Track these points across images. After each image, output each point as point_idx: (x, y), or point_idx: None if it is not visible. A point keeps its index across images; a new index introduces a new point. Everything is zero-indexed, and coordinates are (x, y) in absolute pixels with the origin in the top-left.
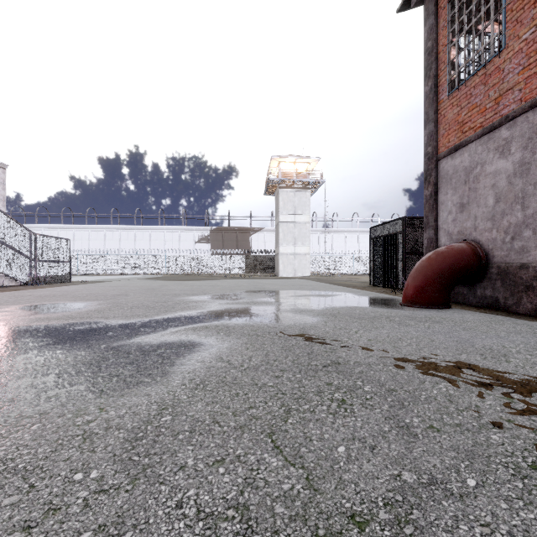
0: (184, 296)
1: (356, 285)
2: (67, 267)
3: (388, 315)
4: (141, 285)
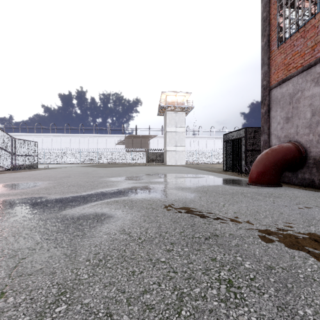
0: (105, 178)
1: (214, 170)
2: (35, 159)
3: (242, 192)
4: (80, 170)
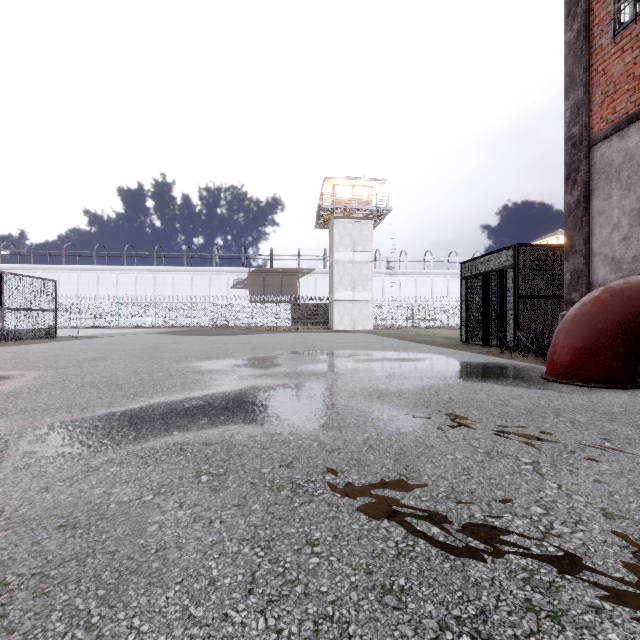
0: (190, 361)
1: (441, 342)
2: (52, 317)
3: (553, 407)
4: (144, 342)
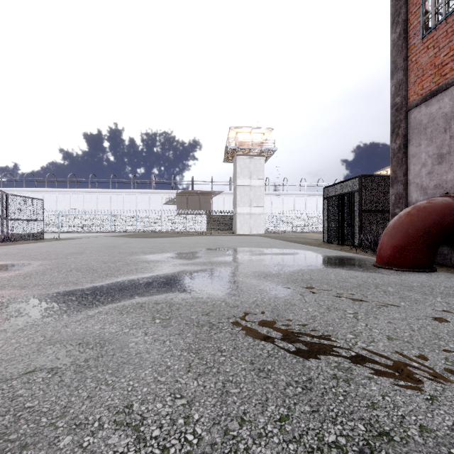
0: (139, 255)
1: (310, 242)
2: (40, 225)
3: (375, 283)
4: (105, 242)
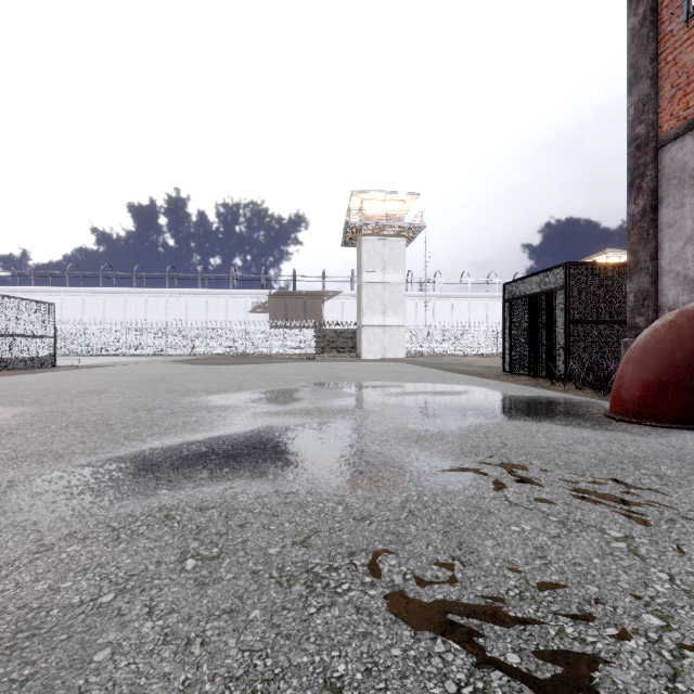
0: (199, 395)
1: (482, 372)
2: (50, 344)
3: (629, 455)
4: (151, 372)
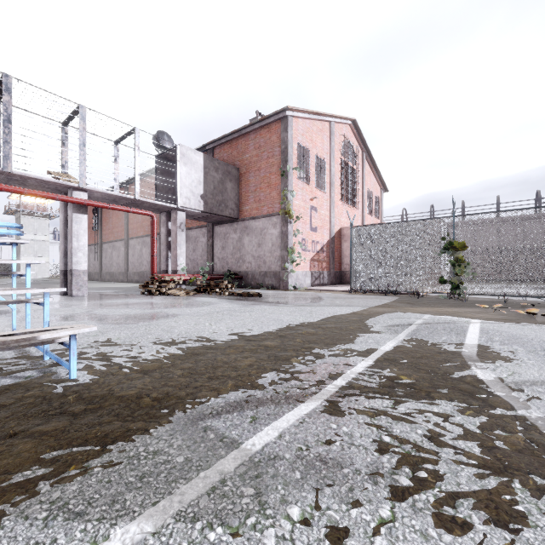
0: None
1: None
2: None
3: None
4: None
